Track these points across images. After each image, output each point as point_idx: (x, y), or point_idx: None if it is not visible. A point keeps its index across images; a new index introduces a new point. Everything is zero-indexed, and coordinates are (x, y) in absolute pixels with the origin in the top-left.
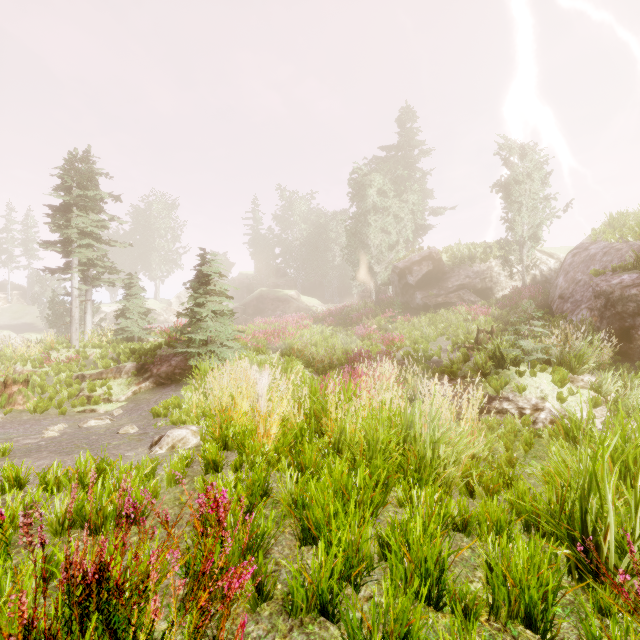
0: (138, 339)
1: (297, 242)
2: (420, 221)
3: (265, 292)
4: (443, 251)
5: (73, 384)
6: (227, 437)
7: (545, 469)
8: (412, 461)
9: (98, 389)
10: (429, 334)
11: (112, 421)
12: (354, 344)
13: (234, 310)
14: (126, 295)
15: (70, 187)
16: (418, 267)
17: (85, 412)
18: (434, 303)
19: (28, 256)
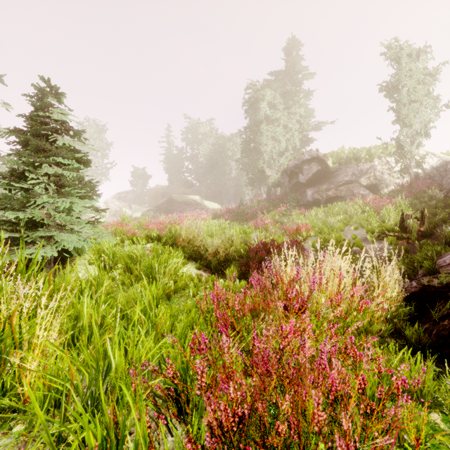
0: None
1: (201, 159)
2: (305, 132)
3: (174, 197)
4: (328, 155)
5: None
6: None
7: None
8: None
9: None
10: (334, 223)
11: None
12: (253, 234)
13: (148, 211)
14: None
15: None
16: (308, 167)
17: None
18: (325, 198)
19: None
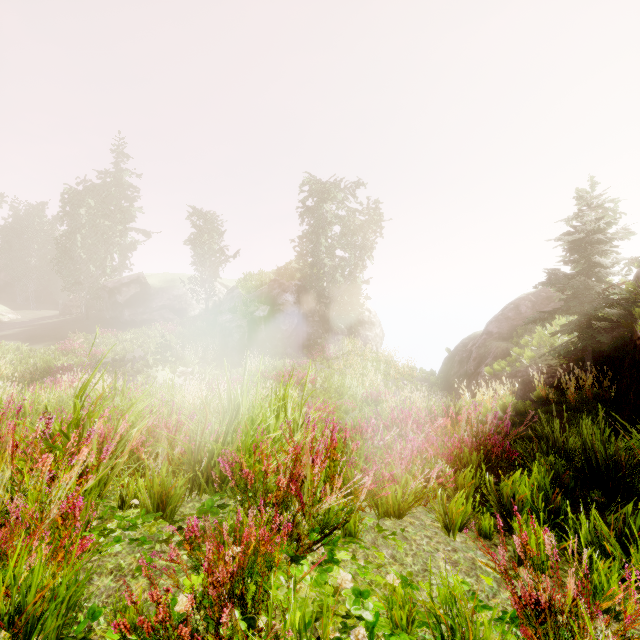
0: None
1: None
2: (133, 244)
3: None
4: (152, 275)
5: None
6: None
7: None
8: None
9: None
10: (129, 347)
11: None
12: (58, 359)
13: None
14: None
15: None
16: (127, 288)
17: None
18: (140, 319)
19: None
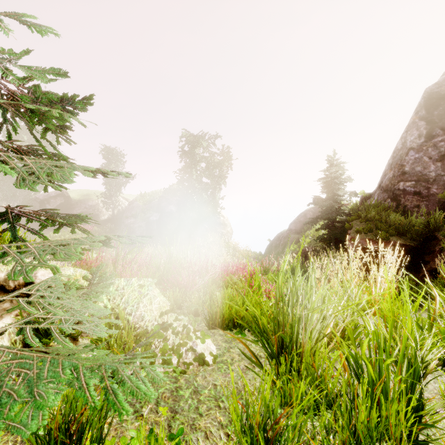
0: None
1: None
2: None
3: None
4: (72, 191)
5: None
6: None
7: None
8: None
9: None
10: None
11: None
12: None
13: None
14: None
15: None
16: (54, 200)
17: None
18: None
19: None
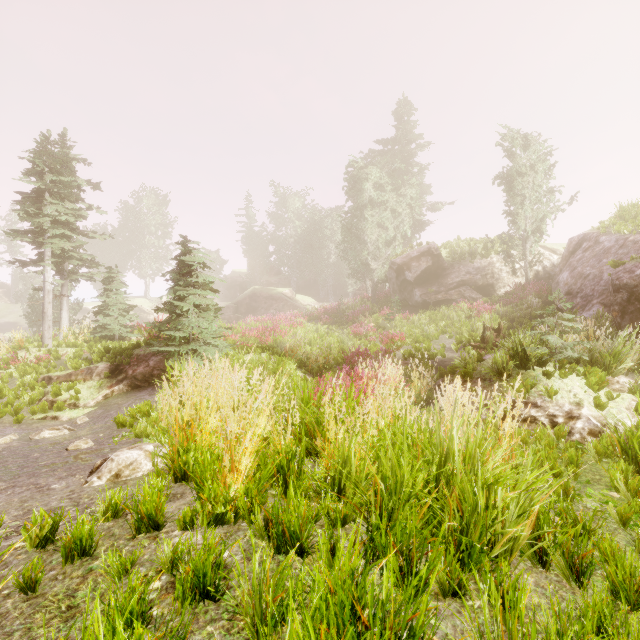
0: (119, 338)
1: (291, 239)
2: (418, 216)
3: (258, 290)
4: (442, 247)
5: (35, 387)
6: (186, 464)
7: (619, 506)
8: (456, 515)
9: (64, 393)
10: (431, 332)
11: (71, 431)
12: (351, 343)
13: (226, 308)
14: (106, 290)
15: (42, 172)
16: (417, 263)
17: (46, 420)
18: (434, 300)
19: (12, 253)
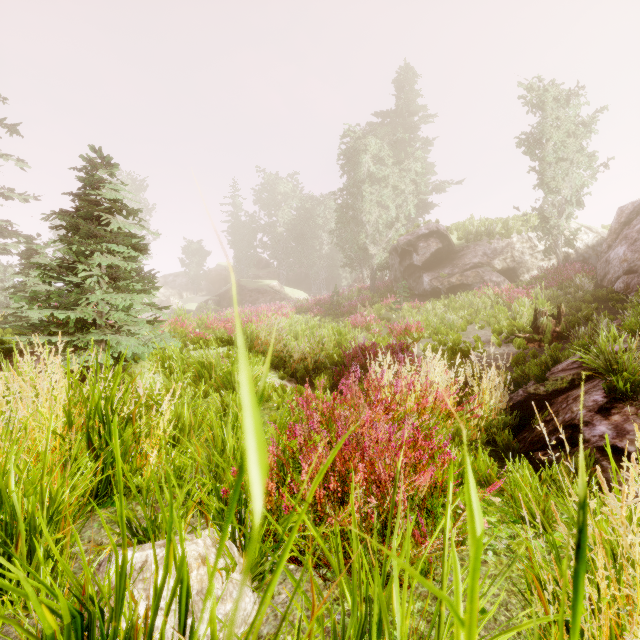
0: None
1: (281, 229)
2: (422, 196)
3: (243, 282)
4: (452, 228)
5: None
6: None
7: None
8: None
9: None
10: (454, 321)
11: None
12: (351, 335)
13: (206, 302)
14: (24, 267)
15: None
16: (425, 244)
17: None
18: (447, 287)
19: None
